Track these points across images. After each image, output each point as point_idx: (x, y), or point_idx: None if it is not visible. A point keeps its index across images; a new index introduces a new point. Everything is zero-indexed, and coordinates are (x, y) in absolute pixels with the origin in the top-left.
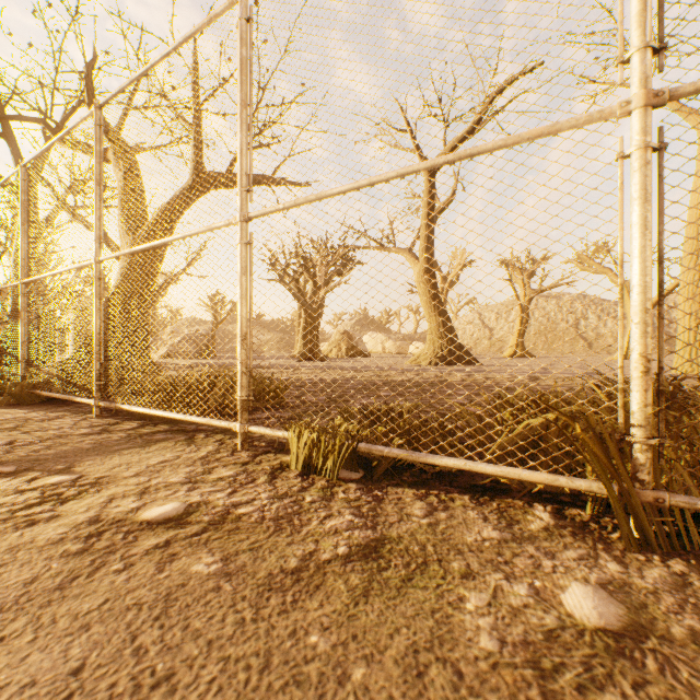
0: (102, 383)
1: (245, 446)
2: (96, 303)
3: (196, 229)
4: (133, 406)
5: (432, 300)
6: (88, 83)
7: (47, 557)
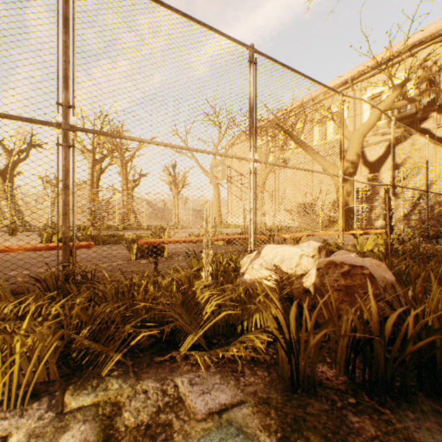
0: None
1: None
2: None
3: None
4: None
5: (7, 200)
6: None
7: None
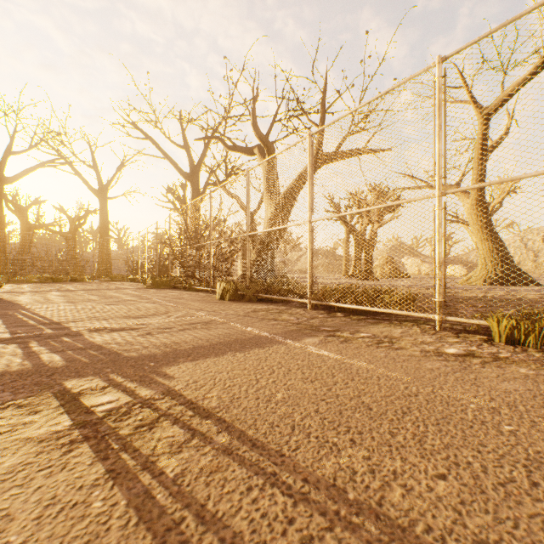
0: (312, 290)
1: (441, 328)
2: (309, 245)
3: (396, 201)
4: (340, 304)
5: (484, 228)
6: (253, 112)
7: (433, 360)
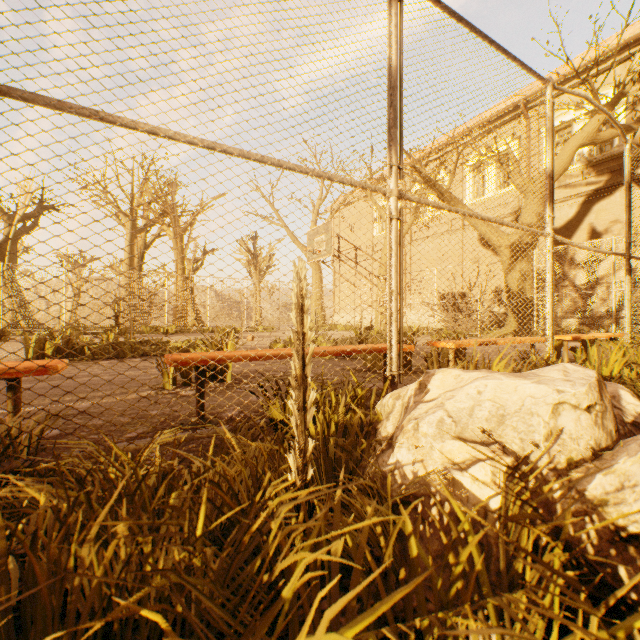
0: None
1: None
2: None
3: None
4: None
5: (6, 289)
6: None
7: None
